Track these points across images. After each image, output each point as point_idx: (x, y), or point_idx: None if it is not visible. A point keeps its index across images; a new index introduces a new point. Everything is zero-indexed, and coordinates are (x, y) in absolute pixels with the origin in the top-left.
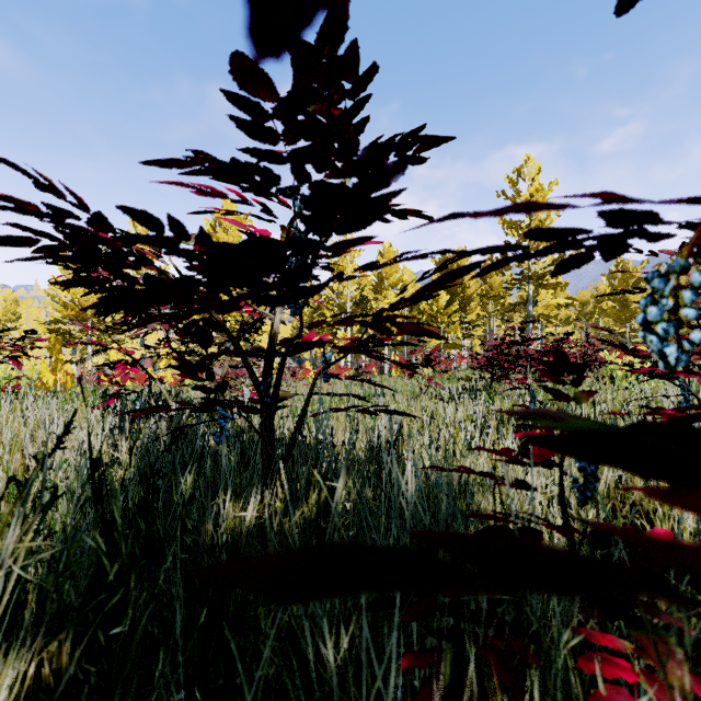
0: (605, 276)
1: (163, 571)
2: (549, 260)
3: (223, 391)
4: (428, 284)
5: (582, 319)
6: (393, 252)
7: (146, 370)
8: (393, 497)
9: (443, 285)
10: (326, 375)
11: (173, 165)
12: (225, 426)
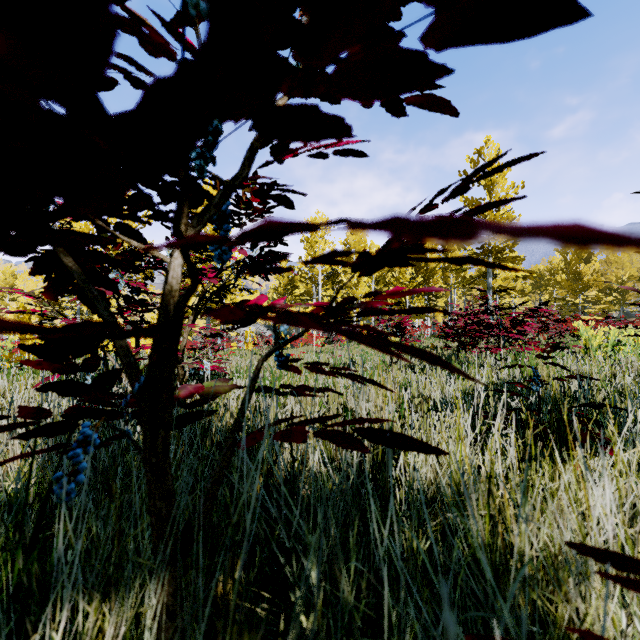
0: (558, 251)
1: None
2: None
3: (106, 389)
4: None
5: (536, 291)
6: None
7: None
8: None
9: None
10: (281, 357)
11: None
12: (81, 462)
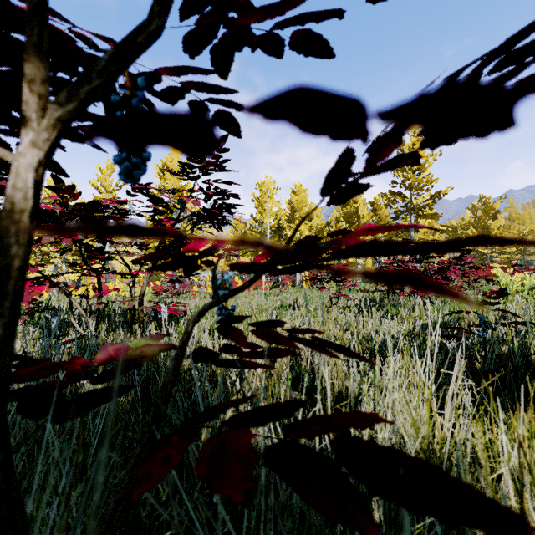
0: (469, 209)
1: None
2: (427, 195)
3: None
4: None
5: None
6: (303, 190)
7: (59, 288)
8: None
9: None
10: (224, 311)
11: None
12: None
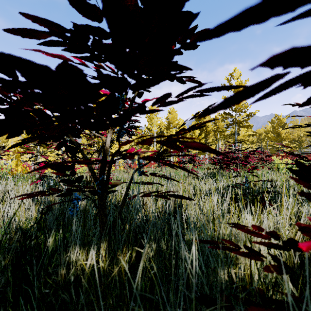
0: (269, 122)
1: (34, 298)
2: (245, 115)
3: (80, 182)
4: (217, 105)
5: (259, 141)
6: (175, 111)
7: None
8: (179, 253)
9: (228, 107)
10: (140, 171)
11: (32, 36)
12: (77, 204)
